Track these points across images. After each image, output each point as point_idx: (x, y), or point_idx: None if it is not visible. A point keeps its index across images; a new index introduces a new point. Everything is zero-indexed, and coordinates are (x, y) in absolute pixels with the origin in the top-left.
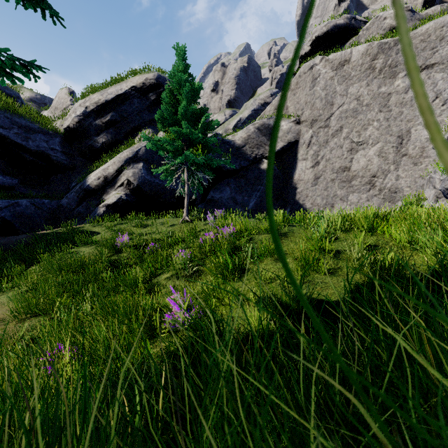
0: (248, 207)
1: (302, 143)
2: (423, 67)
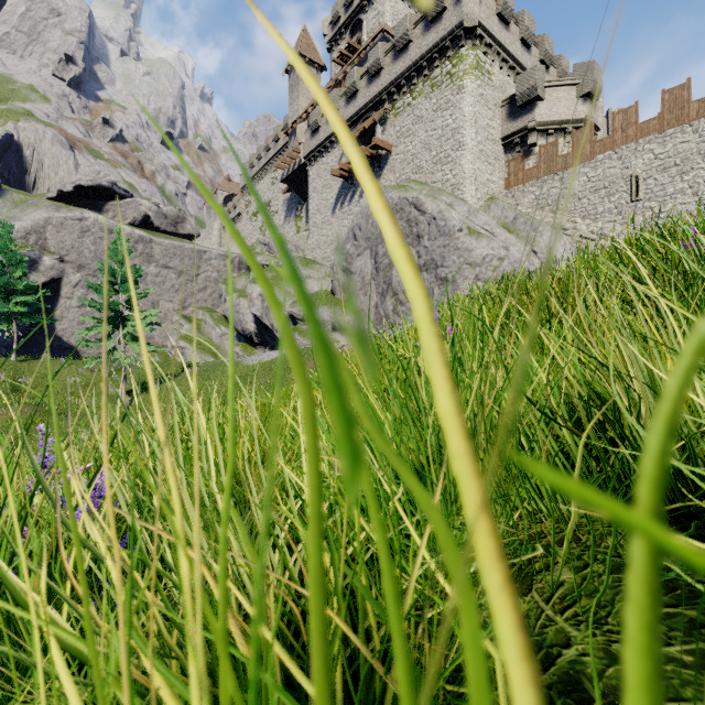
0: (6, 343)
1: (67, 282)
2: (166, 266)
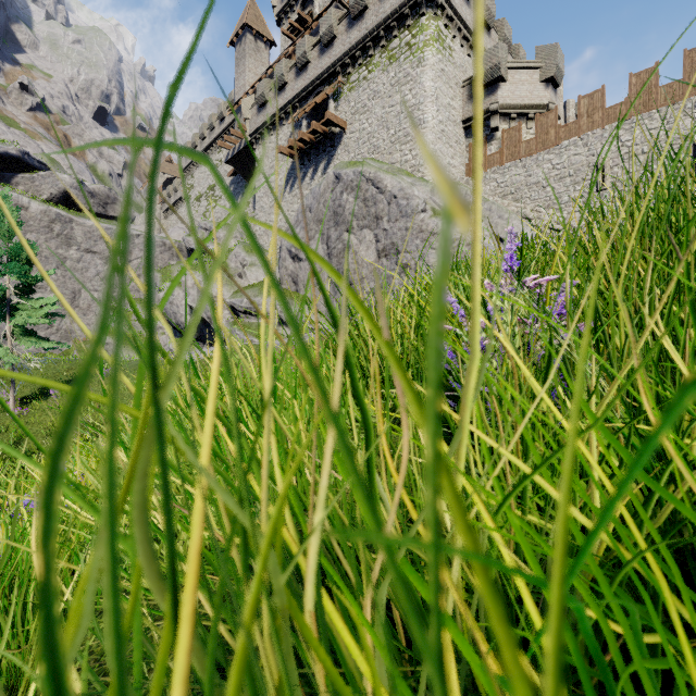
0: None
1: None
2: (90, 251)
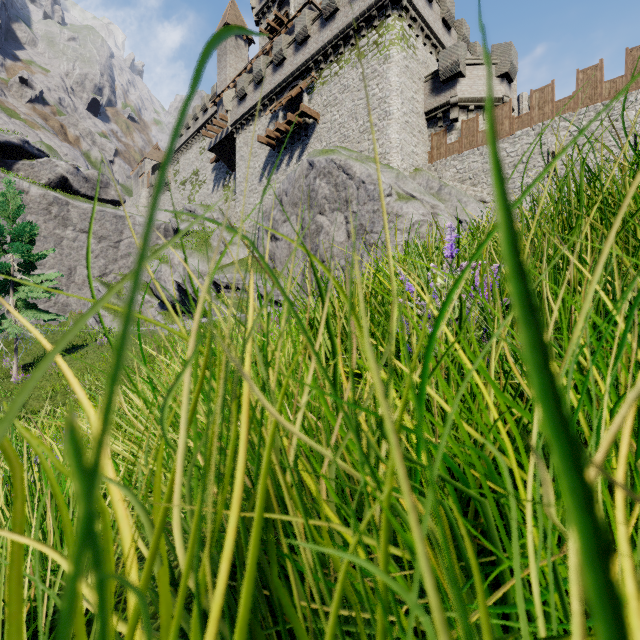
0: None
1: None
2: (85, 231)
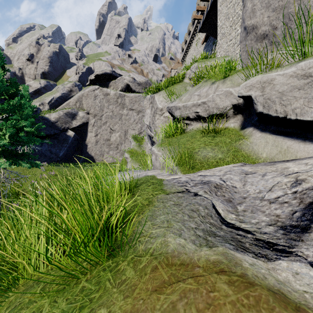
0: (59, 155)
1: (90, 124)
2: (131, 109)
